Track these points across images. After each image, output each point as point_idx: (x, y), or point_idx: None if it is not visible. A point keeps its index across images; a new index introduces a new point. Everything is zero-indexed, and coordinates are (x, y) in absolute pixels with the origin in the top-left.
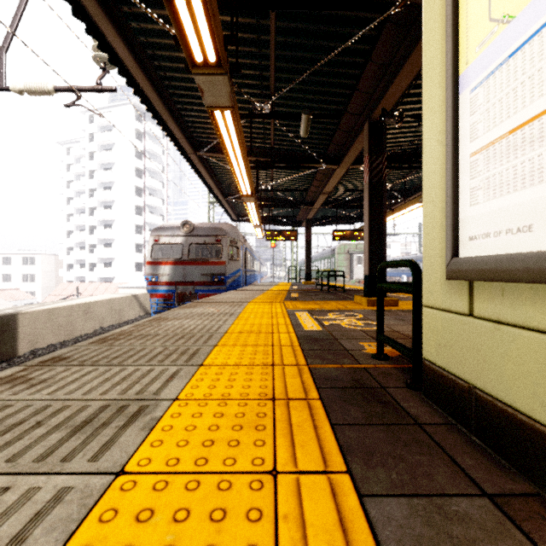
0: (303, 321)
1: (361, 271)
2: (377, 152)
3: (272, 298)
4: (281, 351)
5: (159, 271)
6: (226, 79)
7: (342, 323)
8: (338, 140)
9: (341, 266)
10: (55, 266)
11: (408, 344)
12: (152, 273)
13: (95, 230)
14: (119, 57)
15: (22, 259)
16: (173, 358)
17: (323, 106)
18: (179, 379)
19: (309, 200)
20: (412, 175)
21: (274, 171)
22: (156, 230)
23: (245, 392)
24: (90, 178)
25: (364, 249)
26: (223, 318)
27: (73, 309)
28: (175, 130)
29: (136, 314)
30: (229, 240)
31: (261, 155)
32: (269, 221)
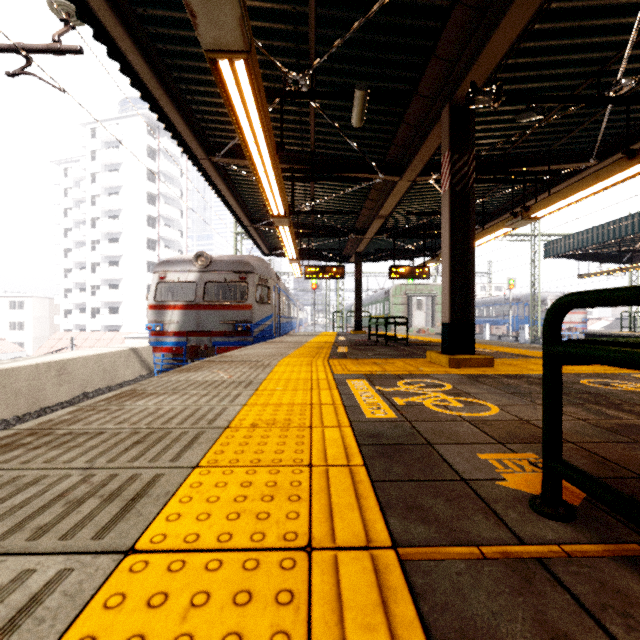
0: (361, 397)
1: (421, 318)
2: (461, 148)
3: (312, 354)
4: (329, 483)
5: (166, 318)
6: None
7: (426, 402)
8: (402, 139)
9: (397, 312)
10: (49, 312)
11: (574, 457)
12: (156, 320)
13: (98, 268)
14: None
15: (9, 303)
16: (78, 518)
17: (384, 85)
18: (24, 639)
19: (359, 228)
20: (492, 194)
21: (315, 188)
22: (162, 264)
23: None
24: (91, 205)
25: (443, 286)
26: (233, 392)
27: (40, 369)
28: (177, 121)
29: (135, 373)
30: (256, 277)
31: (298, 162)
32: (308, 254)
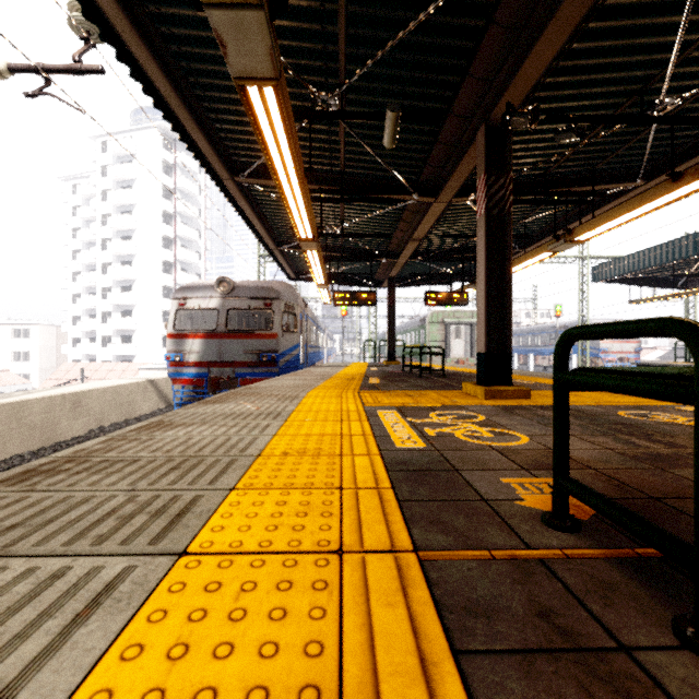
0: (391, 428)
1: (460, 347)
2: (497, 170)
3: (342, 385)
4: (358, 503)
5: (186, 347)
6: (262, 18)
7: (457, 433)
8: (436, 159)
9: (434, 341)
10: (56, 341)
11: (592, 482)
12: (175, 350)
13: (110, 293)
14: (100, 10)
15: (13, 332)
16: (132, 529)
17: (417, 103)
18: (108, 611)
19: (392, 251)
20: (534, 215)
21: (345, 209)
22: (181, 290)
23: (261, 682)
24: (102, 225)
25: (478, 314)
26: (262, 423)
27: (55, 401)
28: (200, 140)
29: (153, 407)
30: (282, 304)
31: (327, 182)
32: (338, 279)
